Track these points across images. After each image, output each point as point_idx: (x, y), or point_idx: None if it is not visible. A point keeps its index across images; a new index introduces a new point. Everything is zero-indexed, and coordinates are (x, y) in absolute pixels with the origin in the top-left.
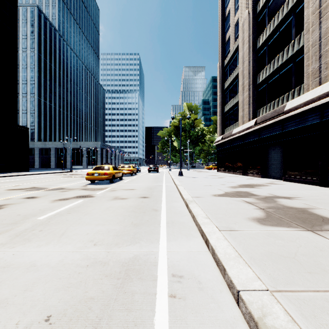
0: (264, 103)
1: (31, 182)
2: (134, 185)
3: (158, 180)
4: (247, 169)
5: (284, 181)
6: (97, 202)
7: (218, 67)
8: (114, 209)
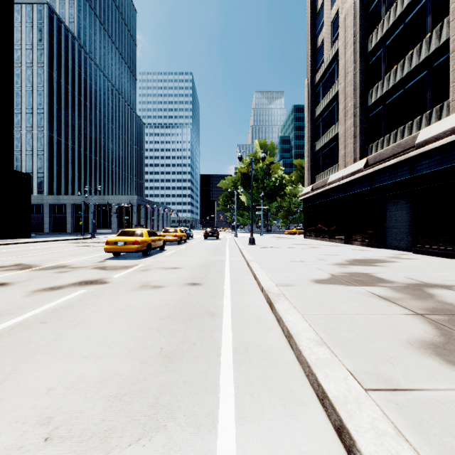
0: (379, 135)
1: (21, 255)
2: (180, 261)
3: (218, 252)
4: (352, 235)
5: (414, 253)
6: (109, 295)
7: (306, 86)
8: (135, 312)
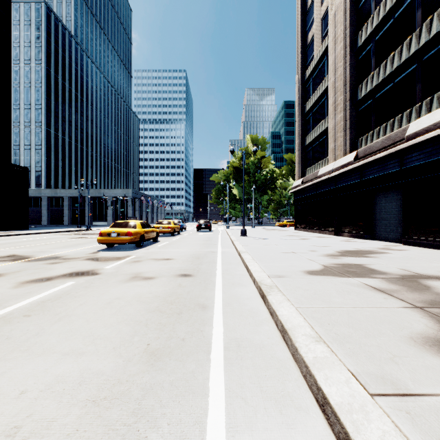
0: (368, 128)
1: (16, 247)
2: (172, 252)
3: (211, 243)
4: (341, 227)
5: (404, 244)
6: (98, 287)
7: (297, 81)
8: (123, 304)
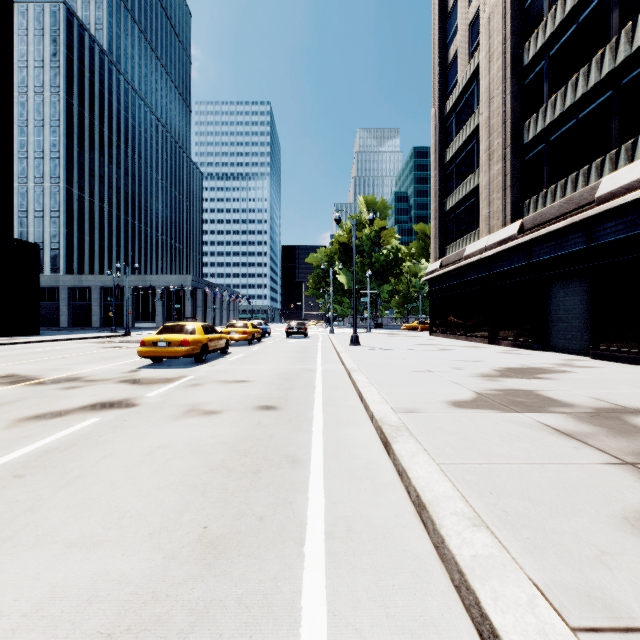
0: (539, 186)
1: (18, 362)
2: (249, 370)
3: (306, 356)
4: (499, 332)
5: (593, 358)
6: (134, 427)
7: (432, 118)
8: (170, 456)
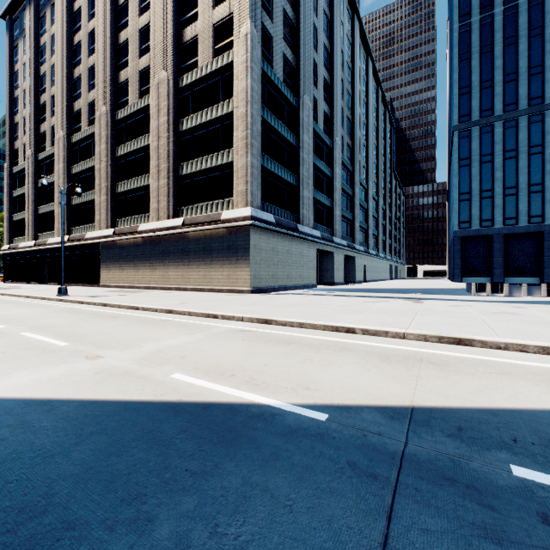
0: (43, 230)
1: None
2: None
3: None
4: (32, 279)
5: (49, 285)
6: None
7: (6, 169)
8: None
